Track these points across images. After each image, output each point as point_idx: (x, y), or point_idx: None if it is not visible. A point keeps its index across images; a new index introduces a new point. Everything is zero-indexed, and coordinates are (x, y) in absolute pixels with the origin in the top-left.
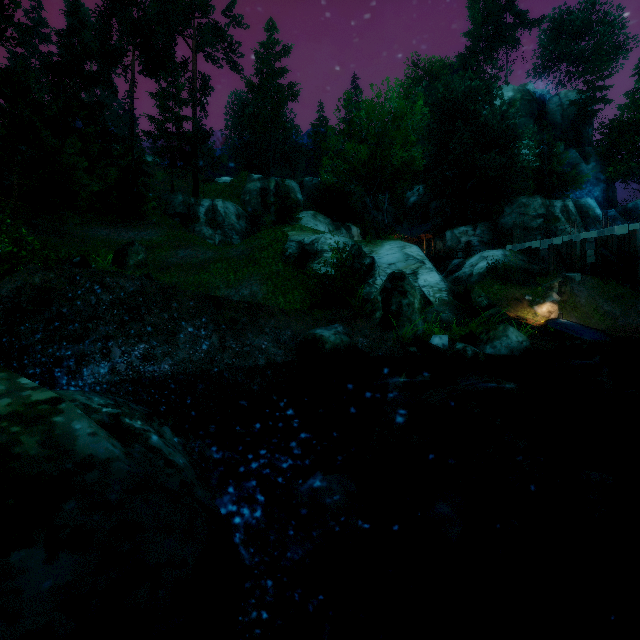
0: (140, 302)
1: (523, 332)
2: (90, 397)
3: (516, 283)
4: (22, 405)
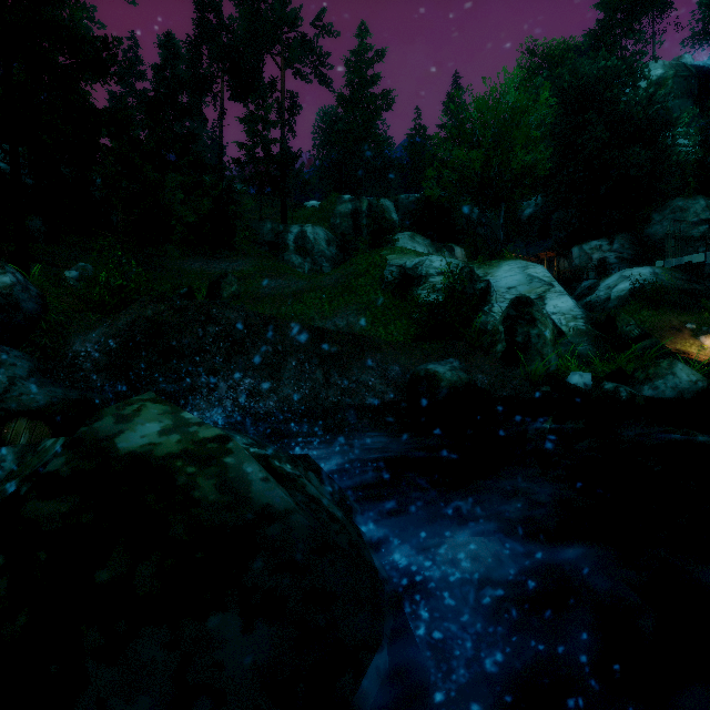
0: (245, 334)
1: (695, 369)
2: (232, 435)
3: (672, 308)
4: (191, 442)
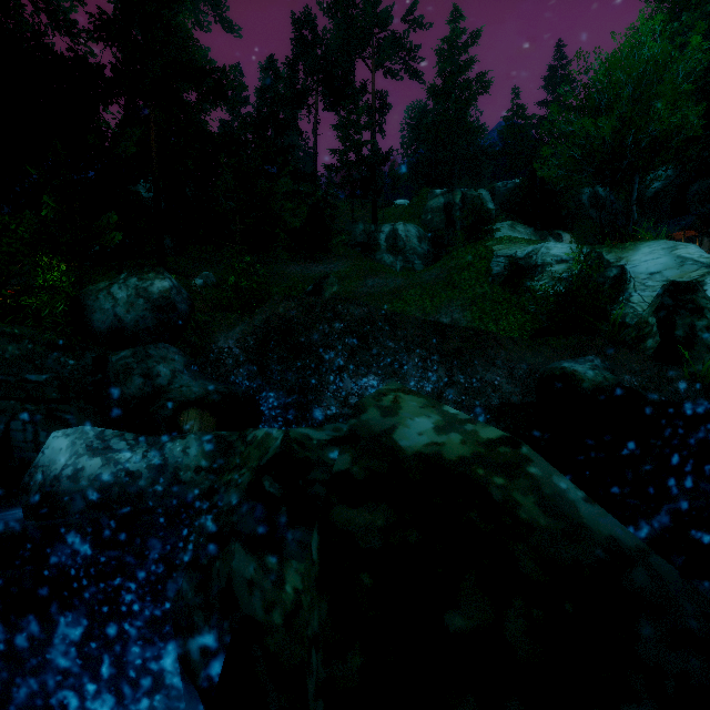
0: (367, 330)
1: None
2: None
3: None
4: (478, 444)
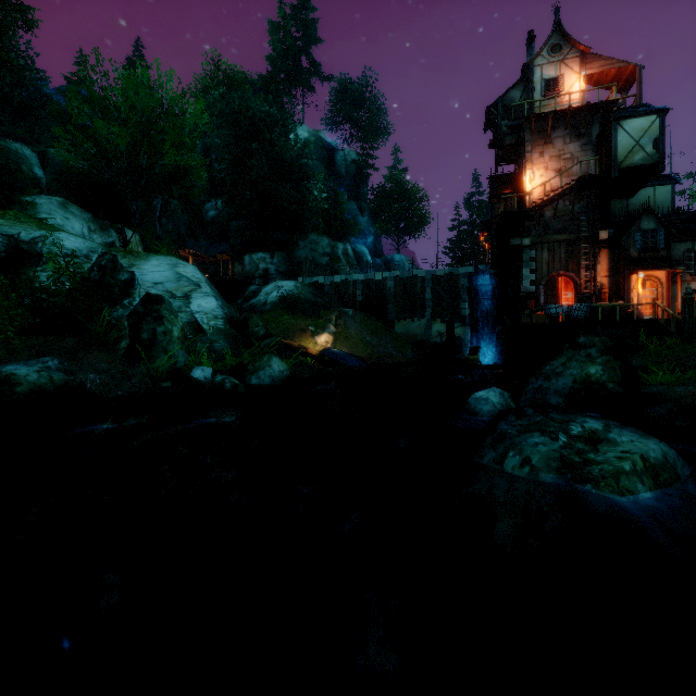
0: None
1: (289, 361)
2: None
3: (303, 314)
4: None
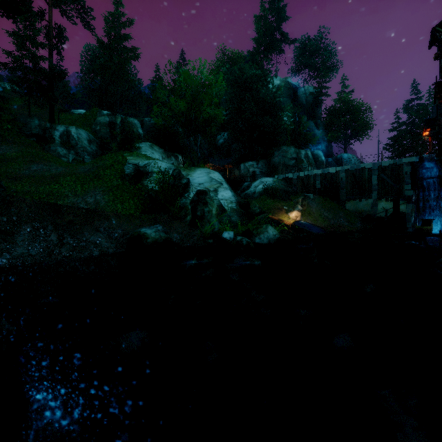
0: None
1: (277, 229)
2: None
3: (279, 198)
4: None
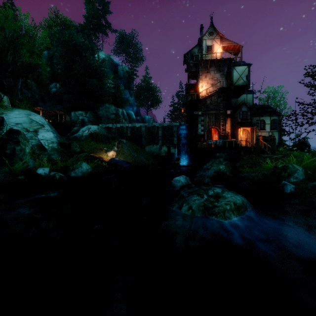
0: None
1: (92, 164)
2: None
3: (101, 142)
4: None
